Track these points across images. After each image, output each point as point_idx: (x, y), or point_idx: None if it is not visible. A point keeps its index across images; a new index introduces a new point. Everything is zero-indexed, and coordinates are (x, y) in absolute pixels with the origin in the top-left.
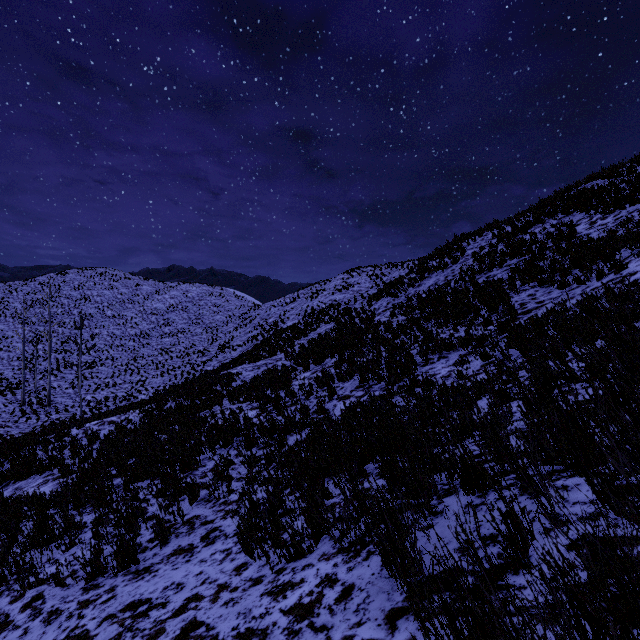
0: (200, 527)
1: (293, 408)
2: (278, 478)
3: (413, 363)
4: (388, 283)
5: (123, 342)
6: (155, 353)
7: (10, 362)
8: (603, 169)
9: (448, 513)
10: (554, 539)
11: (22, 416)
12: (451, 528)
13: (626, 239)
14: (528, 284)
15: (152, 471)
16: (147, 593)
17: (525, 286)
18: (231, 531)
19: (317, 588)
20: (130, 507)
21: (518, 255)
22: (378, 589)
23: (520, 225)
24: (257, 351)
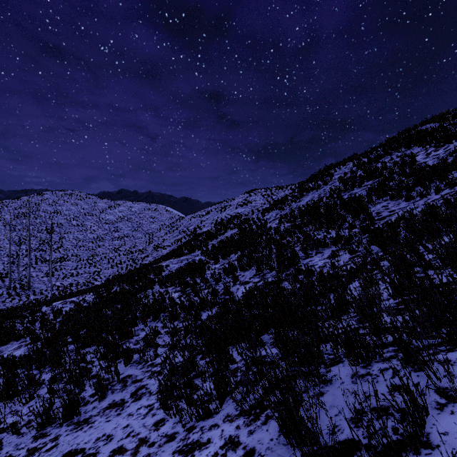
0: (131, 385)
1: (206, 291)
2: (193, 345)
3: (297, 257)
4: (276, 200)
5: (84, 244)
6: (107, 251)
7: (1, 258)
8: (434, 116)
9: (337, 382)
10: (450, 416)
11: (8, 297)
12: (349, 405)
13: (456, 163)
14: (382, 198)
15: (98, 339)
16: (82, 443)
17: (379, 200)
18: (154, 389)
19: (221, 450)
20: (78, 368)
21: (373, 178)
22: (277, 456)
23: (373, 157)
24: (181, 249)
